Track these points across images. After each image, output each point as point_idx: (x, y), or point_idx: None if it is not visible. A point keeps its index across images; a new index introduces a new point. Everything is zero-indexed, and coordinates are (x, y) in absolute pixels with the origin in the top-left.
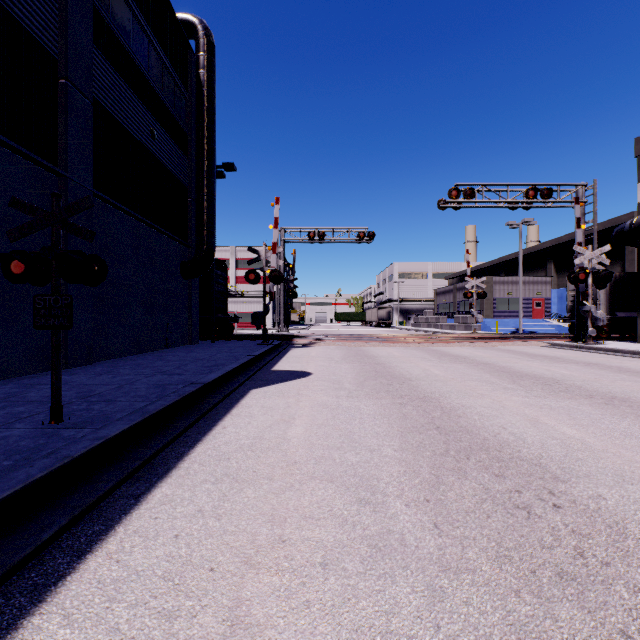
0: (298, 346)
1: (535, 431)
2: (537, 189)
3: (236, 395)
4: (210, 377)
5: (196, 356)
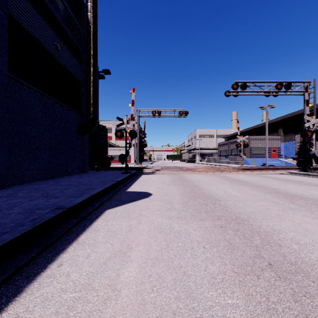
0: (146, 173)
1: None
2: (282, 84)
3: (92, 216)
4: (75, 201)
5: (80, 181)
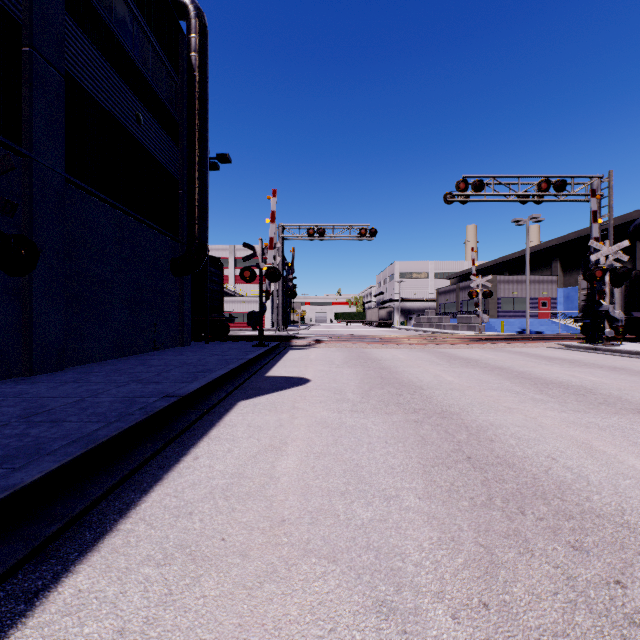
0: (296, 348)
1: (595, 464)
2: (550, 181)
3: (220, 409)
4: (191, 387)
5: (183, 360)
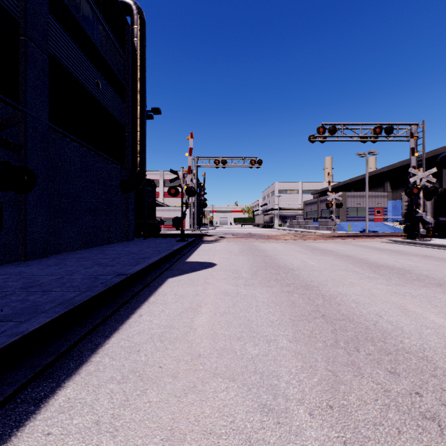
0: (207, 242)
1: (408, 319)
2: (382, 127)
3: (155, 283)
4: (135, 269)
5: (129, 250)
